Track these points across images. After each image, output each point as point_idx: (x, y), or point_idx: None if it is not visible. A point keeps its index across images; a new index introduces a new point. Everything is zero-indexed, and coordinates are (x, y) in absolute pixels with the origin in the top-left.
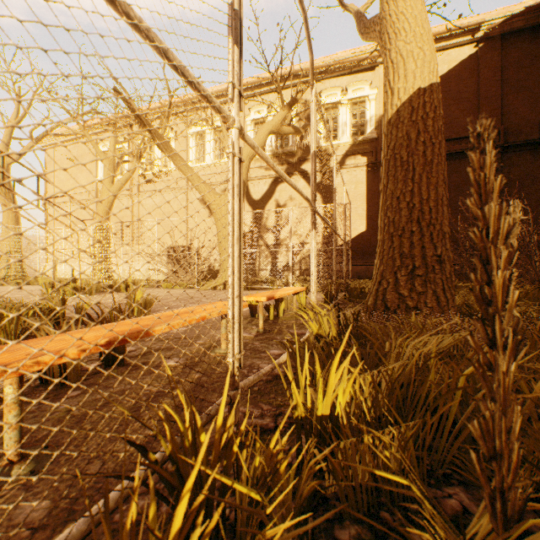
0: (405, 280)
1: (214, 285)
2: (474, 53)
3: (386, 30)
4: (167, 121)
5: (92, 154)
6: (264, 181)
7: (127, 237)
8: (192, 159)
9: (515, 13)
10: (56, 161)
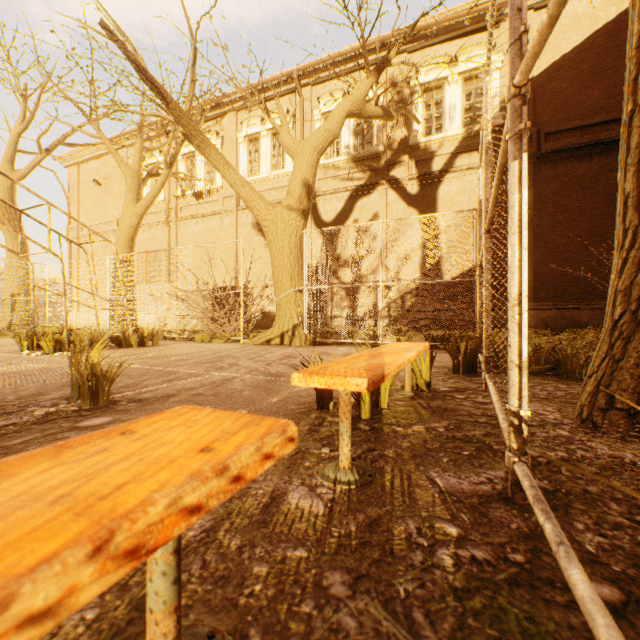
0: None
1: (267, 338)
2: None
3: None
4: (192, 89)
5: (121, 173)
6: (338, 196)
7: (163, 276)
8: (243, 171)
9: None
10: (81, 184)
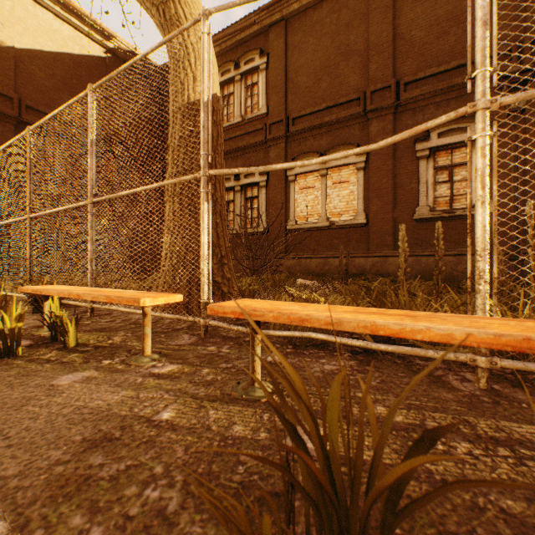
0: (218, 268)
1: None
2: (104, 58)
3: (179, 2)
4: None
5: None
6: None
7: None
8: None
9: (137, 52)
10: None
